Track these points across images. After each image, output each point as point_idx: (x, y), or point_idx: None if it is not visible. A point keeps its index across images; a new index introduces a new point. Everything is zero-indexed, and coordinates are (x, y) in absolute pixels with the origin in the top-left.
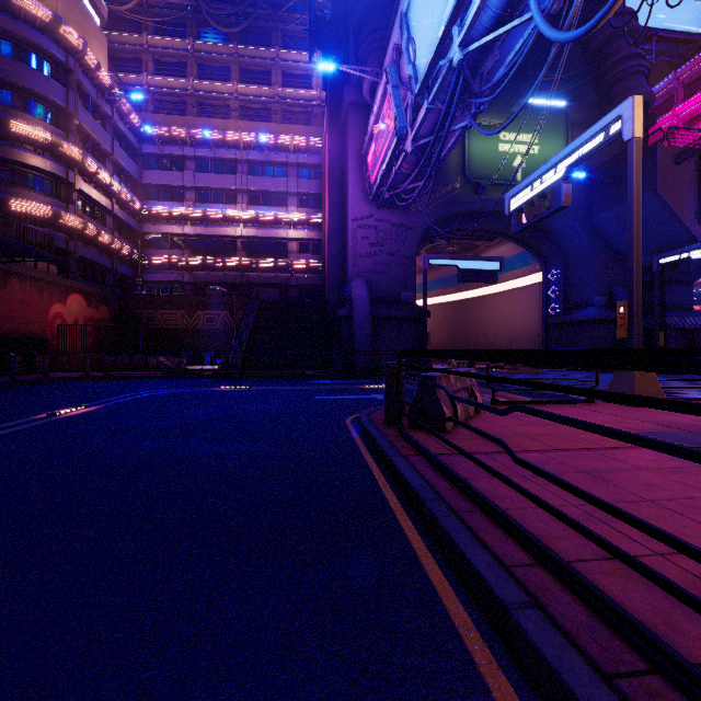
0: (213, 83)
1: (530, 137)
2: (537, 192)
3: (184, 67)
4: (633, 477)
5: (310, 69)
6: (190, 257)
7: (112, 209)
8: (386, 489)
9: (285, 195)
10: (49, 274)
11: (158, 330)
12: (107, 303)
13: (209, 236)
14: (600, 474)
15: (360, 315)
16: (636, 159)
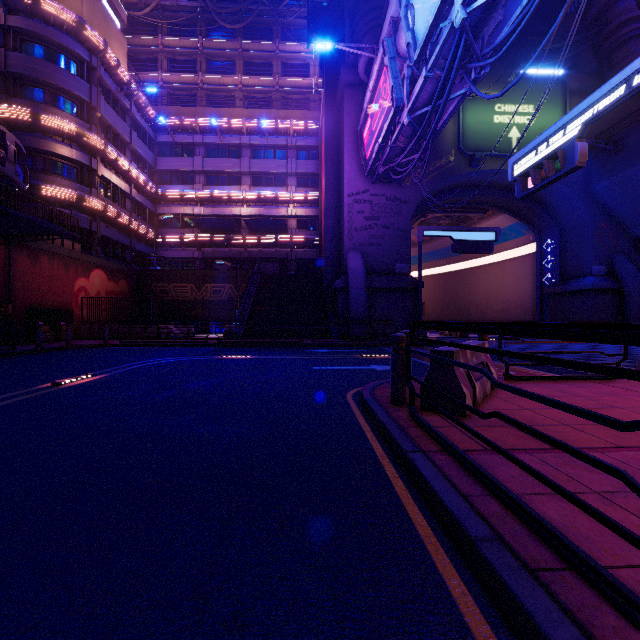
0: (219, 77)
1: (526, 107)
2: (545, 154)
3: (194, 63)
4: None
5: (308, 59)
6: (198, 235)
7: (130, 193)
8: (406, 500)
9: (284, 176)
10: (75, 251)
11: (170, 301)
12: (126, 278)
13: (216, 215)
14: None
15: (356, 287)
16: None
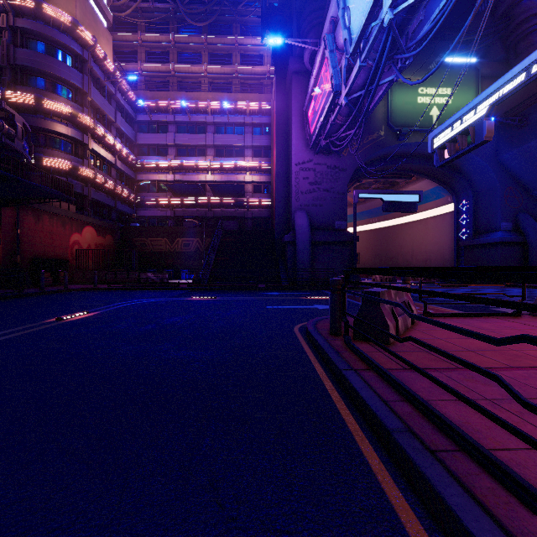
0: (188, 66)
1: (445, 90)
2: (459, 130)
3: (167, 55)
4: None
5: (262, 50)
6: (171, 198)
7: (115, 163)
8: (340, 406)
9: (242, 148)
10: (70, 212)
11: (148, 253)
12: (112, 233)
13: (186, 181)
14: None
15: (302, 240)
16: None
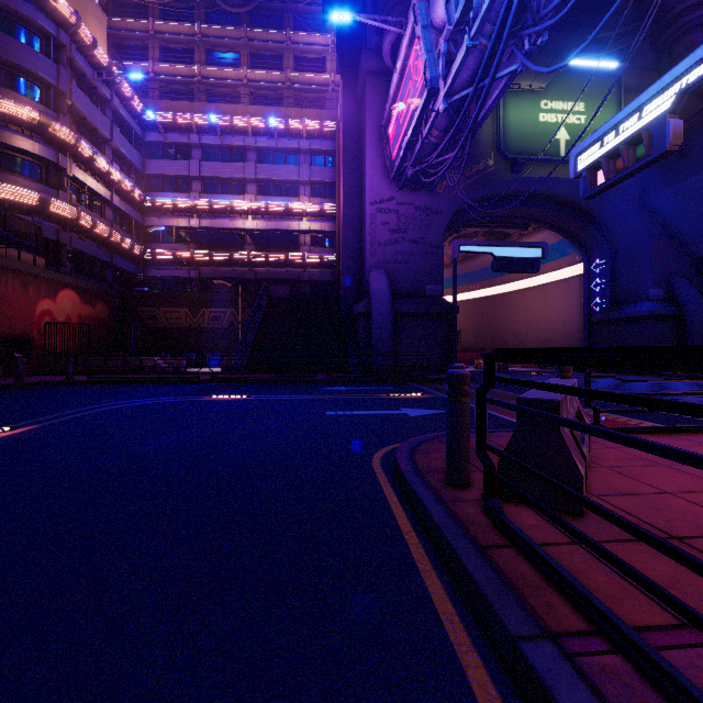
0: (221, 69)
1: (576, 105)
2: (622, 139)
3: (192, 53)
4: None
5: (324, 52)
6: (195, 252)
7: (111, 200)
8: None
9: (296, 184)
10: (36, 267)
11: (160, 329)
12: (106, 301)
13: (216, 228)
14: None
15: (380, 311)
16: None
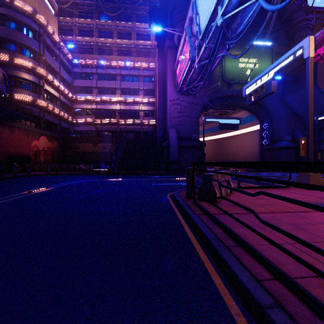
0: (105, 39)
1: (254, 60)
2: (259, 85)
3: (92, 32)
4: (318, 227)
5: (149, 31)
6: (94, 119)
7: (59, 97)
8: (188, 231)
9: (138, 90)
10: (31, 127)
11: (80, 152)
12: (57, 140)
13: (103, 109)
14: (300, 226)
15: (173, 145)
16: (311, 67)
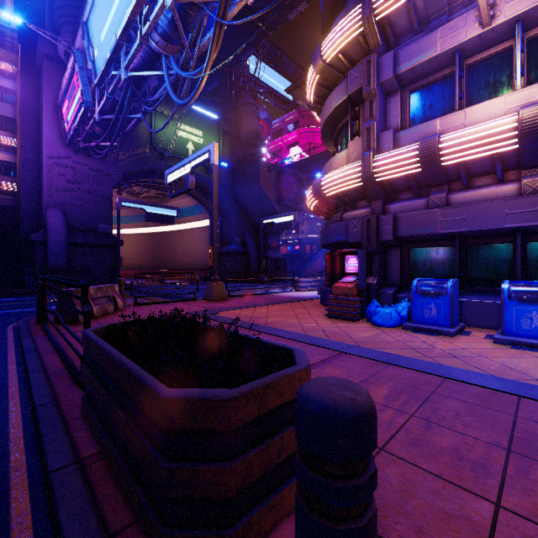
0: None
1: (198, 132)
2: (179, 176)
3: None
4: None
5: None
6: None
7: None
8: (11, 356)
9: None
10: None
11: None
12: None
13: None
14: None
15: (56, 241)
16: (216, 175)
